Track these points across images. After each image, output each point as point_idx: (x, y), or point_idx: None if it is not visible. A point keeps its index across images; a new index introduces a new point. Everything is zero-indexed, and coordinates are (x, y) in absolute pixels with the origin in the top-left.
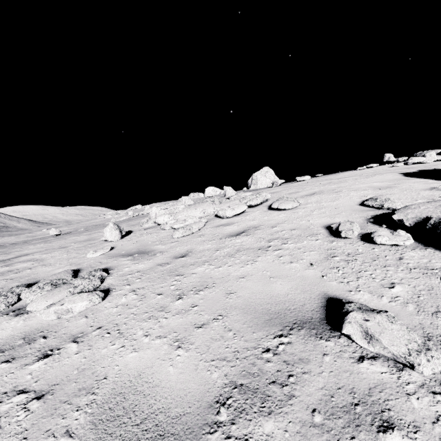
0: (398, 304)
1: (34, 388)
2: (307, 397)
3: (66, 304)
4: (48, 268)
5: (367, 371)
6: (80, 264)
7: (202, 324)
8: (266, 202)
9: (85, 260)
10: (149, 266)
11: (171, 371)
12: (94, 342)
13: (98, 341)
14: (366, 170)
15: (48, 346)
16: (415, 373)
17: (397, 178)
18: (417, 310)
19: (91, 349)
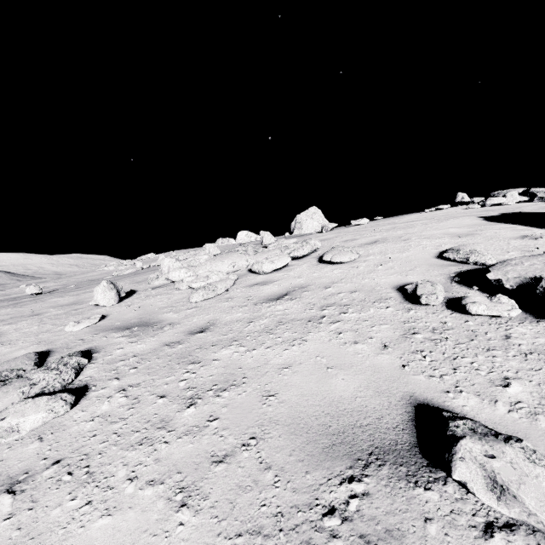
0: (523, 416)
1: None
2: None
3: (9, 419)
4: (5, 348)
5: None
6: (52, 342)
7: (223, 455)
8: (315, 252)
9: (61, 335)
10: (152, 346)
11: None
12: (42, 492)
13: (49, 491)
14: (436, 212)
15: None
16: None
17: (477, 223)
18: None
19: (35, 508)
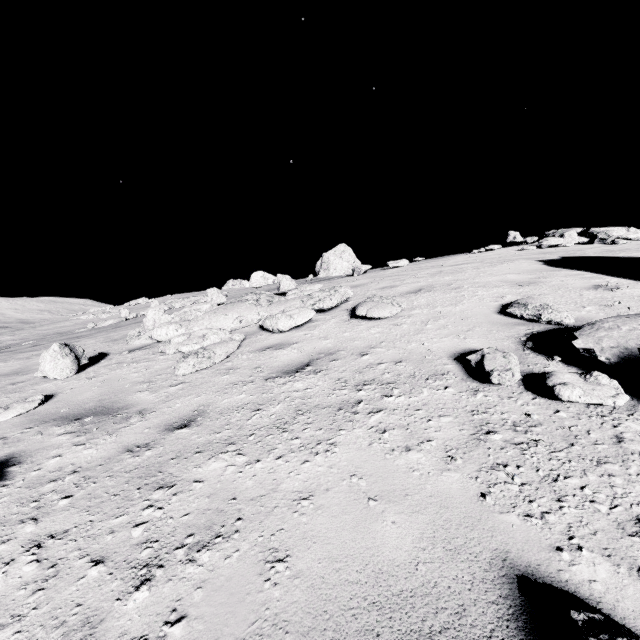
0: None
1: None
2: None
3: None
4: None
5: None
6: None
7: None
8: (345, 302)
9: None
10: (106, 453)
11: None
12: None
13: None
14: (486, 254)
15: None
16: None
17: (537, 269)
18: None
19: None
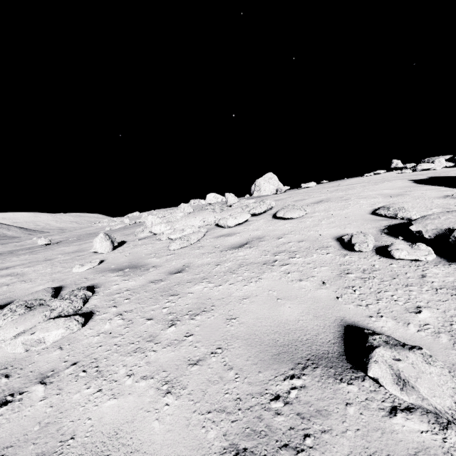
0: (429, 335)
1: None
2: None
3: (37, 333)
4: (27, 284)
5: (403, 430)
6: (63, 280)
7: (197, 359)
8: (270, 210)
9: (69, 275)
10: (141, 283)
11: (156, 427)
12: (65, 383)
13: (70, 382)
14: (373, 177)
15: (9, 388)
16: None
17: (407, 185)
18: (452, 342)
19: (61, 393)
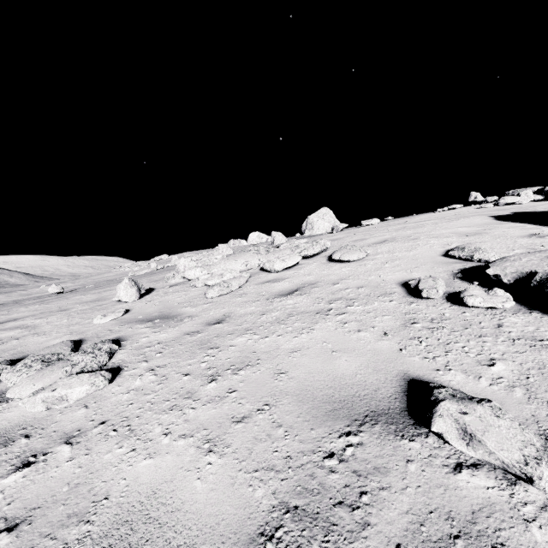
0: (502, 389)
1: (5, 514)
2: (387, 525)
3: (59, 390)
4: (41, 338)
5: (468, 486)
6: (83, 332)
7: (242, 417)
8: (325, 251)
9: (90, 327)
10: (174, 335)
11: (198, 486)
12: (94, 443)
13: (99, 442)
14: (447, 212)
15: (31, 449)
16: (532, 489)
17: (487, 223)
18: (528, 396)
19: (90, 453)
